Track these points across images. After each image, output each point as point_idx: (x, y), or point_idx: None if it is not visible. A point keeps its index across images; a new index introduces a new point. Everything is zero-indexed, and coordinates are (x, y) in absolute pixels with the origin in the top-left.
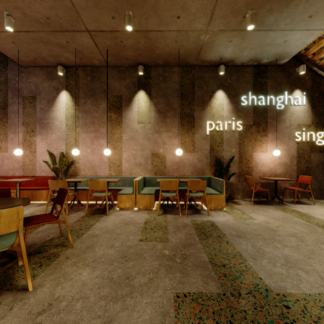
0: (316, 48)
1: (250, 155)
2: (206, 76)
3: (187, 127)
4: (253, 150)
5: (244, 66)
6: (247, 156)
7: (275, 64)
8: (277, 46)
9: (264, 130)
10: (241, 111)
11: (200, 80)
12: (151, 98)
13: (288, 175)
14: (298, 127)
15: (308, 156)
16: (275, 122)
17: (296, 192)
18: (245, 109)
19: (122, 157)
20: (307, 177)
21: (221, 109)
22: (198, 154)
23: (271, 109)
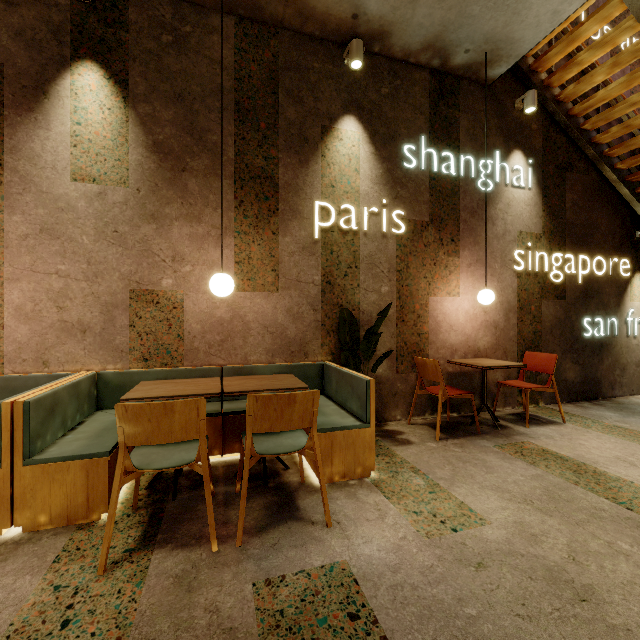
0: (562, 51)
1: (424, 303)
2: (313, 68)
3: (254, 213)
4: (430, 290)
5: (410, 64)
6: (417, 304)
7: (477, 75)
8: (498, 6)
9: (452, 240)
10: (402, 183)
11: (296, 74)
12: (127, 99)
13: (500, 352)
14: (519, 238)
15: (537, 307)
16: (475, 221)
17: (516, 390)
18: (411, 179)
19: (3, 300)
20: (545, 358)
21: (353, 171)
22: (289, 296)
23: (467, 189)
